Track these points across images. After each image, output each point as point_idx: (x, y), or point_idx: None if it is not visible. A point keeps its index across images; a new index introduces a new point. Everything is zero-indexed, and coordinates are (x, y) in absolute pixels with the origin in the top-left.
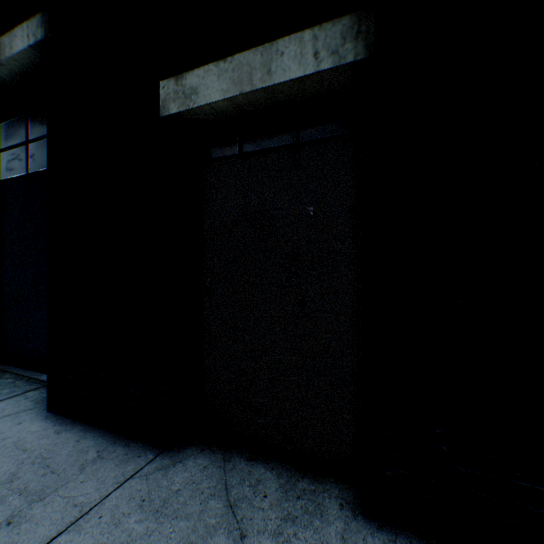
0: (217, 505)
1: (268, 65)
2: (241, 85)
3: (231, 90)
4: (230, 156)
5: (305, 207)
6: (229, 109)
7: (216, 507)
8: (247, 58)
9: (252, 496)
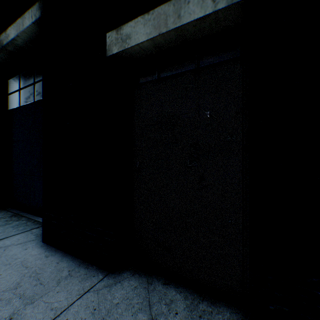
0: (143, 317)
1: (178, 12)
2: (159, 28)
3: (153, 33)
4: (152, 81)
5: (203, 112)
6: (151, 47)
7: (142, 319)
8: (164, 9)
9: (167, 313)
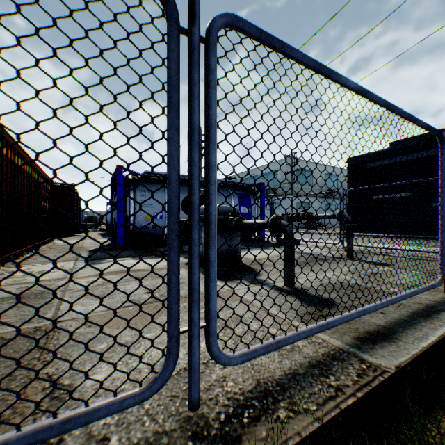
0: None
1: None
2: None
3: None
4: None
5: None
6: None
7: None
8: None
9: None
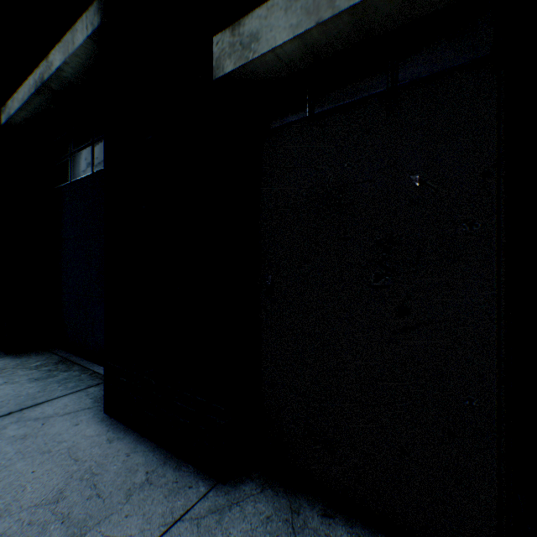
0: None
1: None
2: (318, 12)
3: (303, 23)
4: (297, 121)
5: (406, 176)
6: (298, 54)
7: None
8: None
9: None
